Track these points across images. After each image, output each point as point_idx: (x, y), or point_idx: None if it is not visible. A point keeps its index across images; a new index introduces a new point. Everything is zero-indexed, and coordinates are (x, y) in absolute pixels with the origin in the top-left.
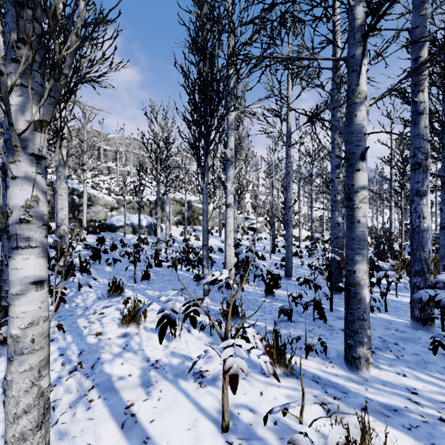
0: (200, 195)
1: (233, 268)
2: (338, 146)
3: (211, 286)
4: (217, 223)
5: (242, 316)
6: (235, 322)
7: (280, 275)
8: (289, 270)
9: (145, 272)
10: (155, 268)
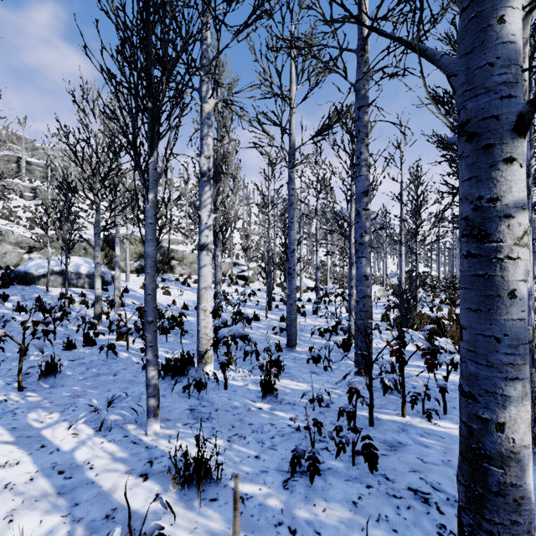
0: (174, 233)
1: (209, 349)
2: (365, 163)
3: (173, 381)
4: (196, 270)
5: (218, 478)
6: (203, 493)
7: (280, 344)
8: (293, 337)
9: (49, 365)
10: (81, 348)
